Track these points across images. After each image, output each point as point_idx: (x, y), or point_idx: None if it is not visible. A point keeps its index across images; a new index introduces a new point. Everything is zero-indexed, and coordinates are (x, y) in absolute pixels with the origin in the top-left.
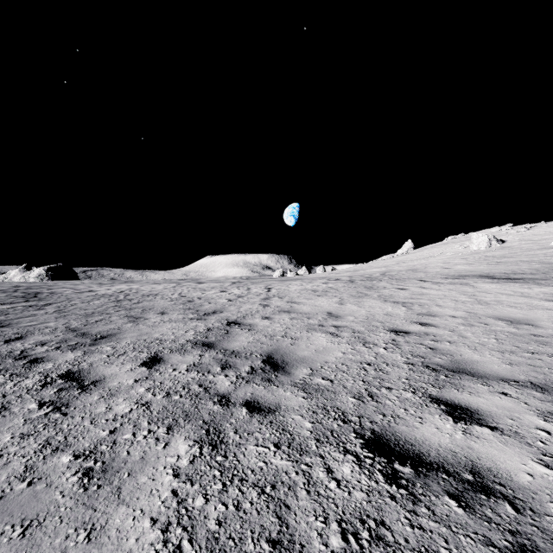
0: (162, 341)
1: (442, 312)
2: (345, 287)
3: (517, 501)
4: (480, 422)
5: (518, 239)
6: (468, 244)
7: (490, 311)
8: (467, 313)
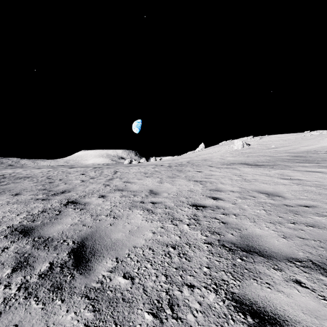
0: None
1: (225, 188)
2: (165, 170)
3: None
4: None
5: (256, 144)
6: (232, 146)
7: (253, 186)
8: (240, 188)
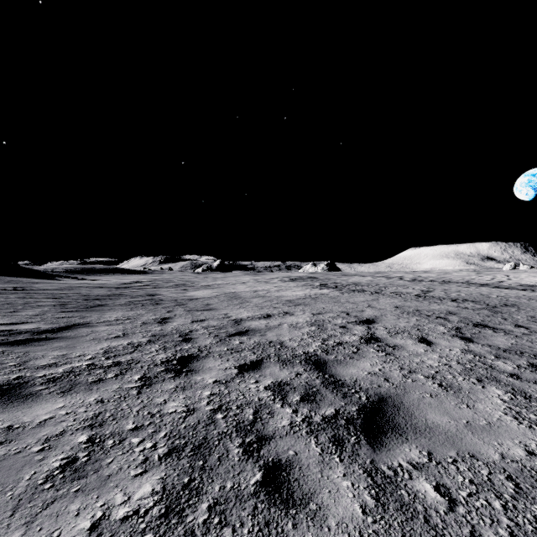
0: (487, 282)
1: None
2: None
3: None
4: None
5: None
6: None
7: None
8: None
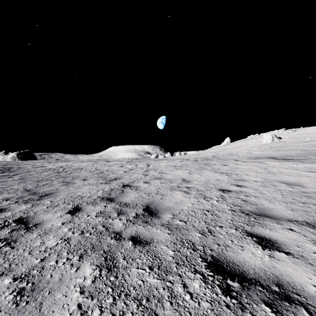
0: (82, 197)
1: (249, 178)
2: (192, 164)
3: (309, 307)
4: (279, 249)
5: (288, 137)
6: (261, 140)
7: (276, 178)
8: (263, 179)
